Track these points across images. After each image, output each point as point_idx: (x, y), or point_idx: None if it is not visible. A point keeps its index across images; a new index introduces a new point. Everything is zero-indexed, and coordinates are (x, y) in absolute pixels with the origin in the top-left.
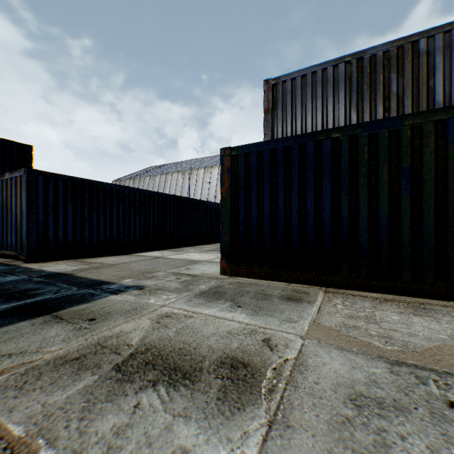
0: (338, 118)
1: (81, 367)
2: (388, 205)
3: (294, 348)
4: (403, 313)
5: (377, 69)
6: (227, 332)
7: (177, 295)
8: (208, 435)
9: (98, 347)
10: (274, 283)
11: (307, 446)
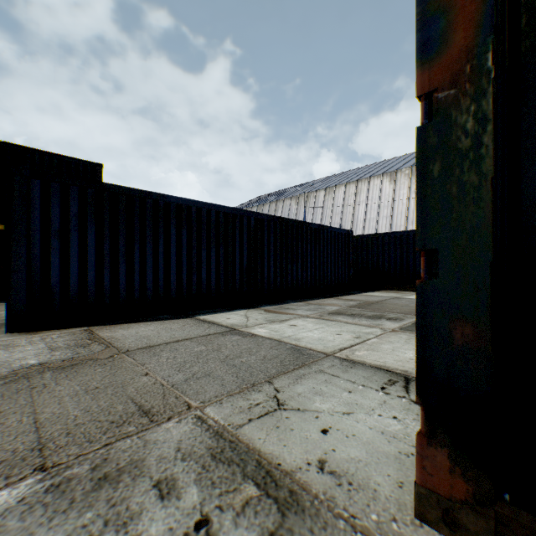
0: None
1: None
2: None
3: None
4: None
5: None
6: None
7: None
8: None
9: None
10: None
11: None
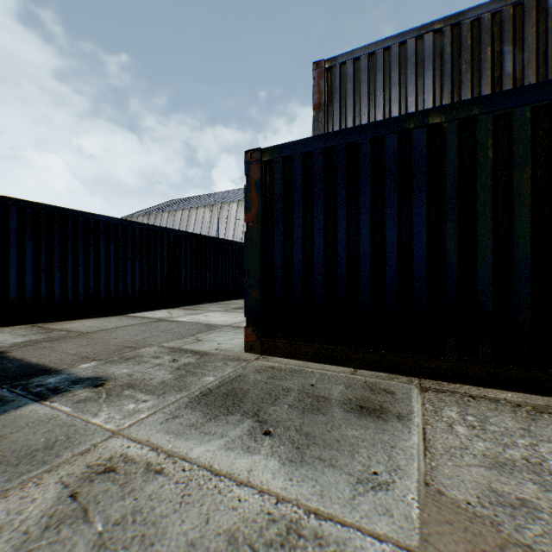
0: None
1: None
2: (530, 237)
3: None
4: None
5: (483, 40)
6: (226, 536)
7: (157, 401)
8: None
9: None
10: (331, 369)
11: None
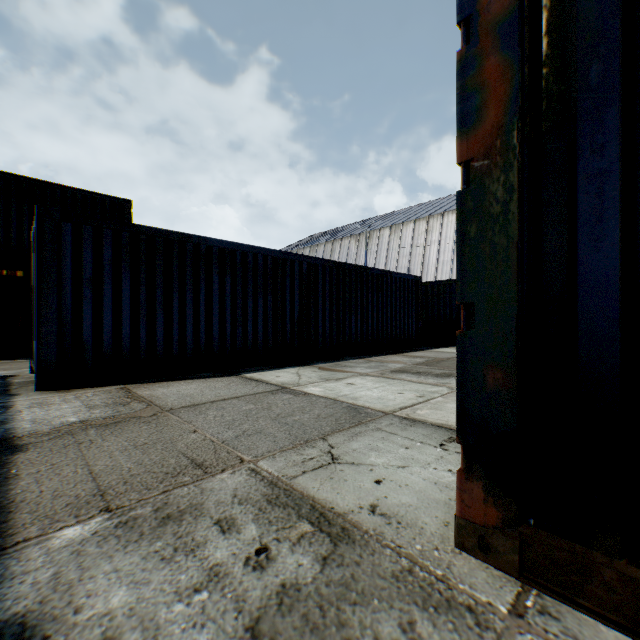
0: None
1: None
2: None
3: None
4: None
5: None
6: None
7: None
8: None
9: None
10: None
11: None
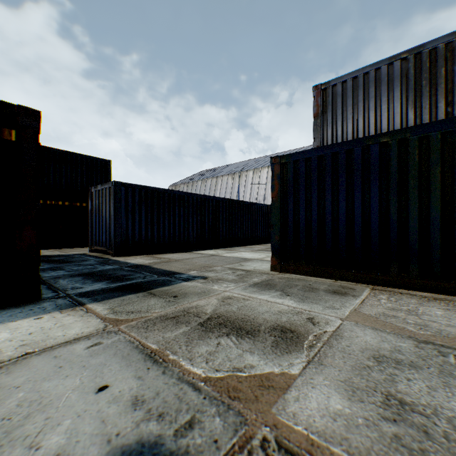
0: (393, 117)
1: (178, 322)
2: (440, 206)
3: (333, 325)
4: (450, 310)
5: (438, 63)
6: (278, 311)
7: (235, 284)
8: (266, 362)
9: (185, 313)
10: (321, 279)
11: (334, 374)
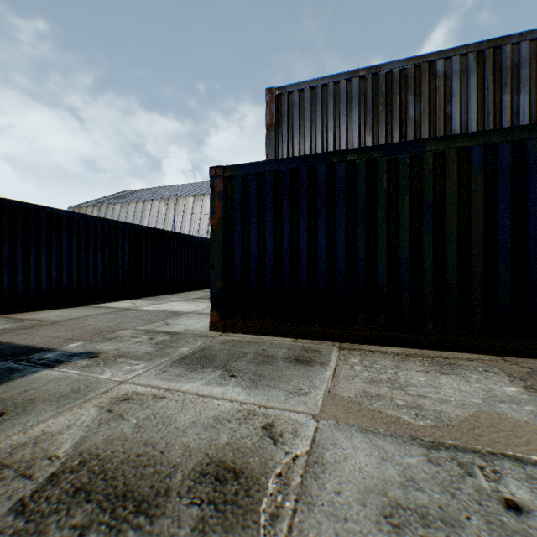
0: (352, 142)
1: None
2: (409, 243)
3: (305, 436)
4: (430, 371)
5: (394, 89)
6: (213, 418)
7: (147, 364)
8: None
9: None
10: (278, 339)
11: None
